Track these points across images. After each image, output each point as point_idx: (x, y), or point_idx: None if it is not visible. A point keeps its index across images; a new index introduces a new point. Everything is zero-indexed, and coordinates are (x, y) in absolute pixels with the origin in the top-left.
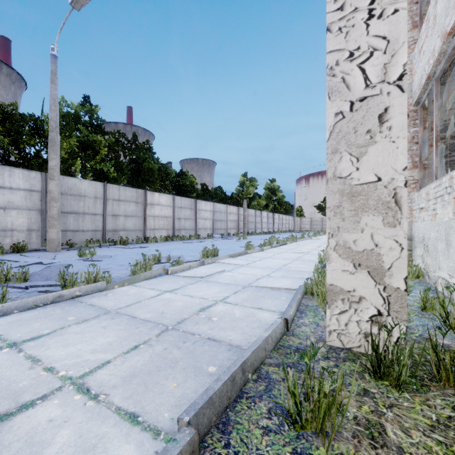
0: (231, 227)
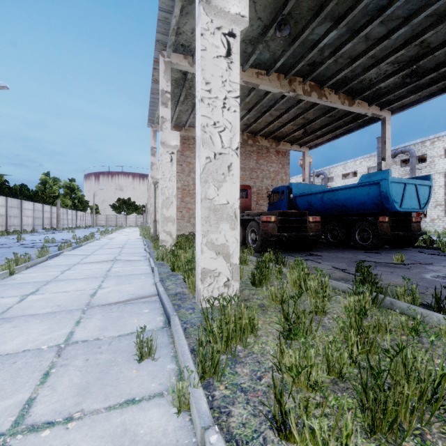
0: (46, 224)
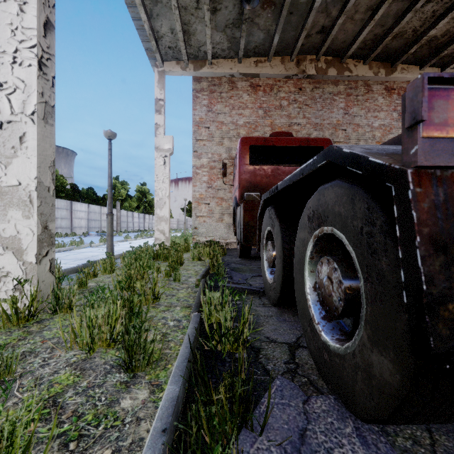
0: (105, 226)
